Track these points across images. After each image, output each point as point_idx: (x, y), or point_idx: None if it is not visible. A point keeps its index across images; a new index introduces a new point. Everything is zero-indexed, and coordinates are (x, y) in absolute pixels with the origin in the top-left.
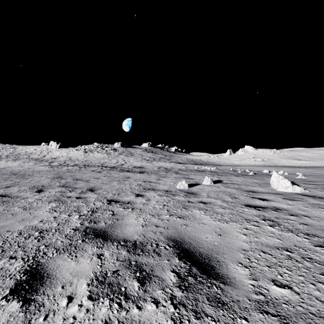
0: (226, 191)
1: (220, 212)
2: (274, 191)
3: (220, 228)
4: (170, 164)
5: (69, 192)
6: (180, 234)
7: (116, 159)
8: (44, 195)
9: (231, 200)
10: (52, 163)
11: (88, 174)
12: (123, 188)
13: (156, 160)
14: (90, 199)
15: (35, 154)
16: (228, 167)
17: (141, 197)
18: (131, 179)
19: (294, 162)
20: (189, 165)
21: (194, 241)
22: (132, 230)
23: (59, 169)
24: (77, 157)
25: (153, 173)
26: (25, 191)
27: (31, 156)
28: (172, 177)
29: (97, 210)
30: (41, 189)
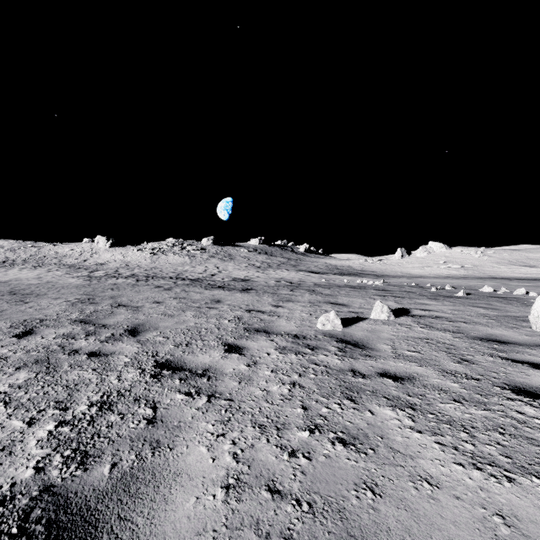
0: (432, 339)
1: (458, 418)
2: None
3: (506, 517)
4: (298, 275)
5: (82, 338)
6: None
7: (204, 266)
8: (25, 344)
9: (460, 368)
10: (95, 273)
11: (146, 293)
12: (202, 327)
13: (272, 267)
14: (118, 360)
15: (70, 257)
16: (404, 279)
17: (237, 353)
18: (223, 305)
19: (522, 271)
20: (331, 276)
21: None
22: (189, 513)
23: (99, 283)
24: (139, 262)
25: (266, 293)
26: None
27: (64, 261)
28: (304, 302)
29: (116, 400)
30: (32, 327)
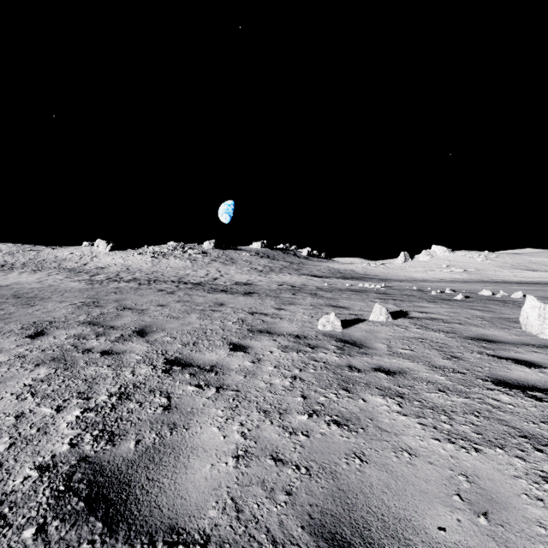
0: (426, 339)
1: (441, 404)
2: (535, 338)
3: (469, 476)
4: (300, 279)
5: (93, 338)
6: (352, 505)
7: (206, 270)
8: (39, 344)
9: (449, 363)
10: (96, 277)
11: (150, 297)
12: (207, 329)
13: (274, 271)
14: (130, 358)
15: (70, 261)
16: (406, 283)
17: (242, 352)
18: (226, 308)
19: (524, 275)
20: (333, 279)
21: (406, 547)
22: (206, 475)
23: (102, 287)
24: (140, 266)
25: (269, 296)
26: (8, 335)
27: (64, 265)
28: (306, 305)
29: (133, 391)
30: (43, 329)
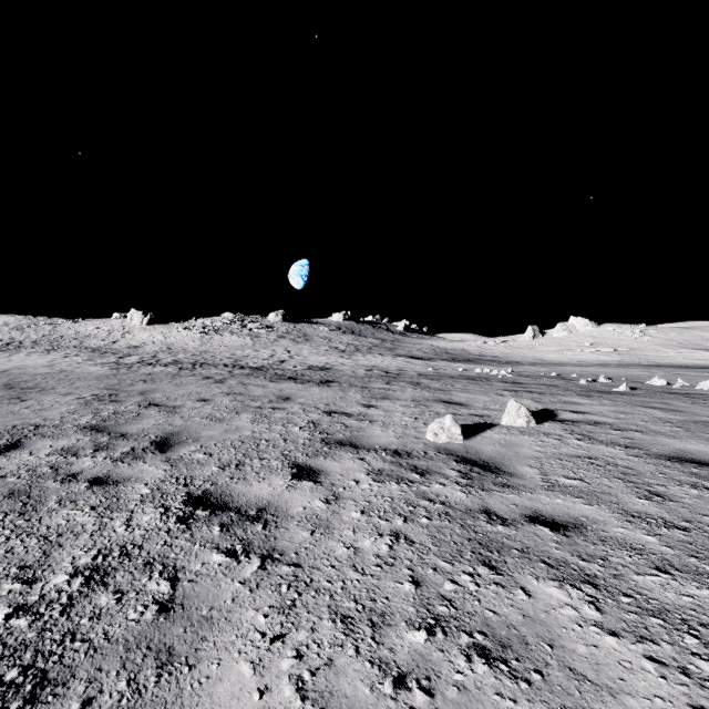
0: (597, 458)
1: (674, 606)
2: None
3: None
4: (396, 361)
5: (88, 454)
6: None
7: (271, 349)
8: (2, 465)
9: (651, 508)
10: (125, 359)
11: (190, 387)
12: (261, 438)
13: (361, 352)
14: (133, 492)
15: (95, 338)
16: (538, 368)
17: (311, 481)
18: (293, 404)
19: (696, 356)
20: (439, 362)
21: None
22: None
23: (129, 373)
24: (185, 345)
25: (353, 386)
26: None
27: (86, 343)
28: (406, 400)
29: (116, 565)
30: (21, 438)
